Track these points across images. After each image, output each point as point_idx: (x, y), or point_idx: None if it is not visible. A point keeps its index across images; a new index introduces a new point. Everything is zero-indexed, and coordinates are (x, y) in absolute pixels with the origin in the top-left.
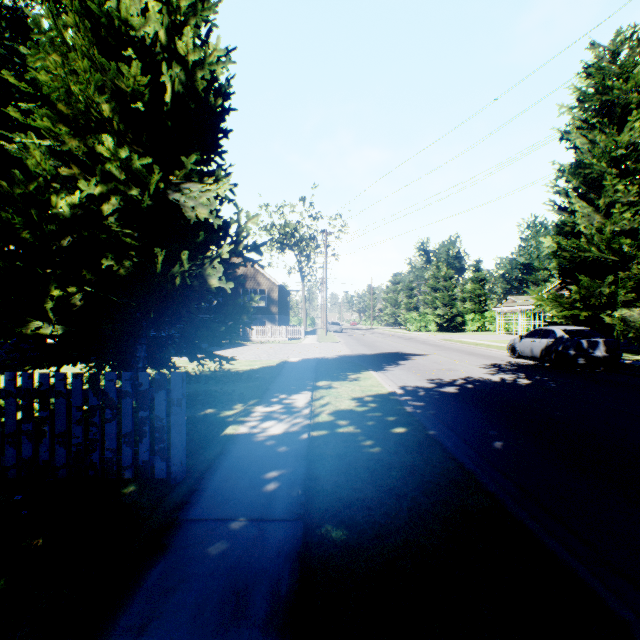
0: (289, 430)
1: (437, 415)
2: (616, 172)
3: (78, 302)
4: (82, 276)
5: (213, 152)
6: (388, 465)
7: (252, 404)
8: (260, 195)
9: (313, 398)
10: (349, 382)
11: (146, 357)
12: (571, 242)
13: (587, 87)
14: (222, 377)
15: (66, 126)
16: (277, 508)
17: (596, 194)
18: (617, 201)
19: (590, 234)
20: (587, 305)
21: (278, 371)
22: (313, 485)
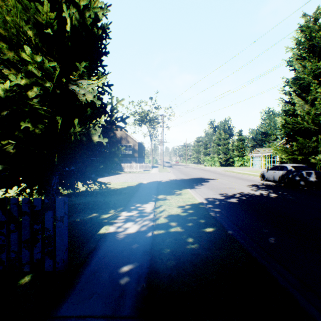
0: (140, 230)
1: (229, 218)
2: (317, 82)
3: (11, 150)
4: (16, 135)
5: (98, 64)
6: (205, 259)
7: (119, 210)
8: (129, 96)
9: (155, 206)
10: (176, 196)
11: (58, 182)
12: (292, 119)
13: (301, 37)
14: (105, 192)
15: (5, 43)
16: (126, 303)
17: (306, 94)
18: (317, 97)
19: (303, 115)
20: (301, 153)
21: (136, 189)
22: (154, 279)
